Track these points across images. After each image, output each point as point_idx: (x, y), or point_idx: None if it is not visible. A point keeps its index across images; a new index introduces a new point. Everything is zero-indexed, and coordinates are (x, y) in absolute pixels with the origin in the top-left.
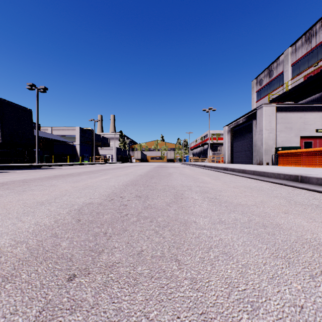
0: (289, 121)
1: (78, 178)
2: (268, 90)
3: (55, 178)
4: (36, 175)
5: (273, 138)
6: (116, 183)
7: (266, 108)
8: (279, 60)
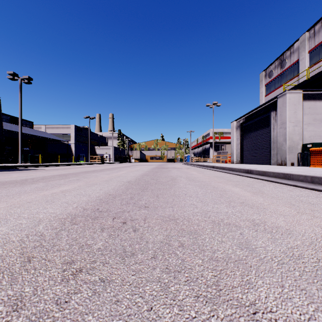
0: (318, 111)
1: (16, 189)
2: (279, 83)
3: None
4: None
5: (300, 132)
6: (59, 210)
7: (290, 95)
8: (294, 48)
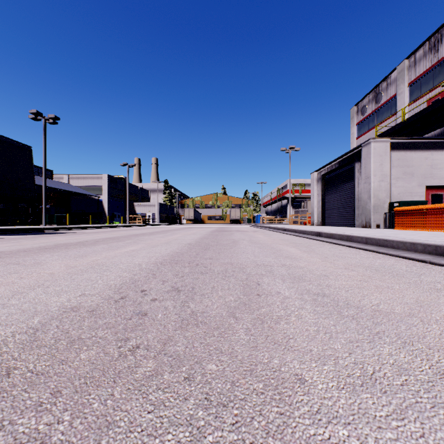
0: (409, 164)
1: (88, 249)
2: (374, 122)
3: (51, 250)
4: (28, 244)
5: (387, 189)
6: (146, 260)
7: (376, 144)
8: (391, 78)
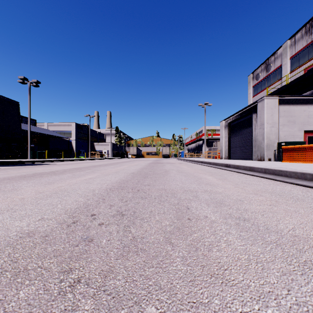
0: (292, 114)
1: (57, 177)
2: (265, 85)
3: (28, 178)
4: (13, 173)
5: (276, 132)
6: (99, 186)
7: (268, 100)
8: (277, 54)
